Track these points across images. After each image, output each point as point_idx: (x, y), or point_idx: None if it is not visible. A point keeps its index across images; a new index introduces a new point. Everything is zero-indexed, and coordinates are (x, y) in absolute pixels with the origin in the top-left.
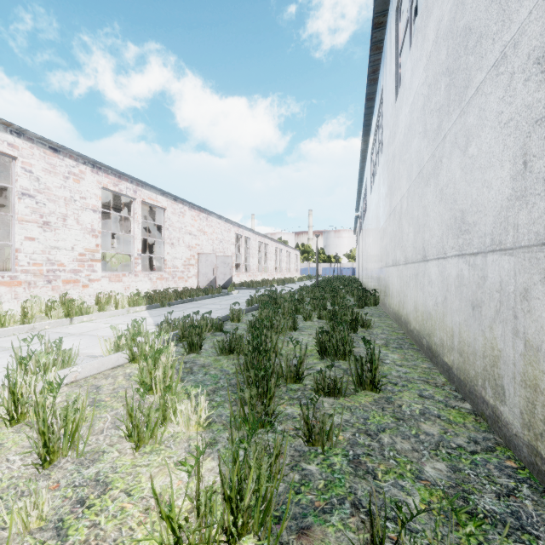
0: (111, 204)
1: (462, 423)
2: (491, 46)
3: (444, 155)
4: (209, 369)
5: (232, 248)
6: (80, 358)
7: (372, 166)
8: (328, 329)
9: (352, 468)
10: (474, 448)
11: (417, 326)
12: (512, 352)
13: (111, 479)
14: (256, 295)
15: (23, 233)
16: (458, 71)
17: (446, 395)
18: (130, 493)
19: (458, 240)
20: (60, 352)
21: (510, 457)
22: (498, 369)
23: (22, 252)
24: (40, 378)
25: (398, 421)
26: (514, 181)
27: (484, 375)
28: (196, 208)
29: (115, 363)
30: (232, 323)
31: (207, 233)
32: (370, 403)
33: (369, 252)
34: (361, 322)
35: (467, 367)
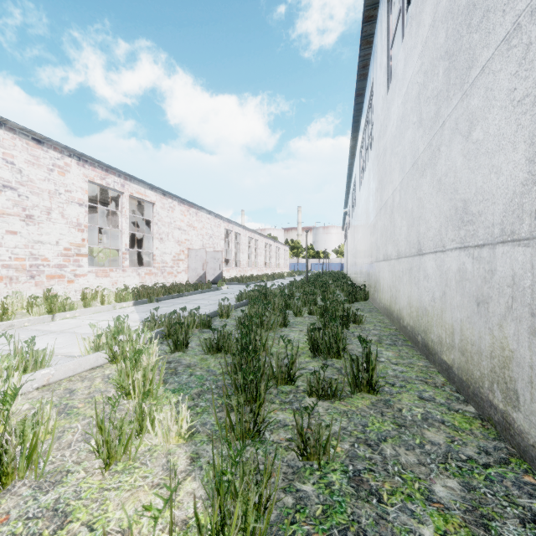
0: (99, 199)
1: (469, 430)
2: (501, 18)
3: (443, 143)
4: (195, 369)
5: (222, 243)
6: (57, 357)
7: (361, 162)
8: (319, 325)
9: (353, 488)
10: (486, 460)
11: (411, 322)
12: (528, 354)
13: (73, 507)
14: (246, 291)
15: (4, 227)
16: (459, 53)
17: (447, 397)
18: (93, 527)
19: (459, 232)
20: (31, 353)
21: (527, 471)
22: (510, 371)
23: (3, 246)
24: (1, 384)
25: (400, 427)
26: (531, 164)
27: (491, 376)
28: (185, 203)
29: (93, 363)
30: (220, 319)
31: (197, 228)
32: (367, 407)
33: (358, 247)
34: (353, 317)
35: (471, 367)
